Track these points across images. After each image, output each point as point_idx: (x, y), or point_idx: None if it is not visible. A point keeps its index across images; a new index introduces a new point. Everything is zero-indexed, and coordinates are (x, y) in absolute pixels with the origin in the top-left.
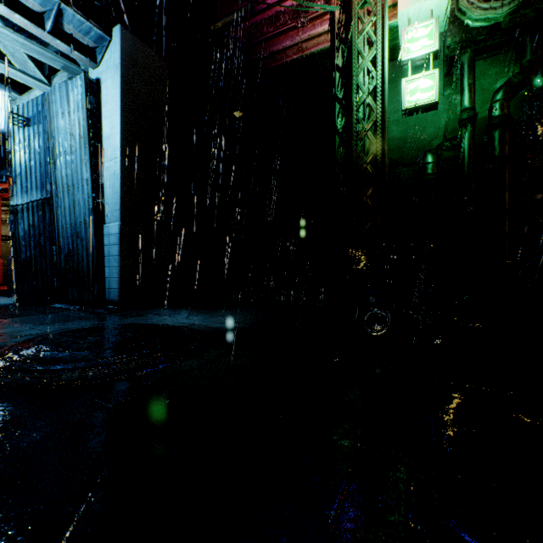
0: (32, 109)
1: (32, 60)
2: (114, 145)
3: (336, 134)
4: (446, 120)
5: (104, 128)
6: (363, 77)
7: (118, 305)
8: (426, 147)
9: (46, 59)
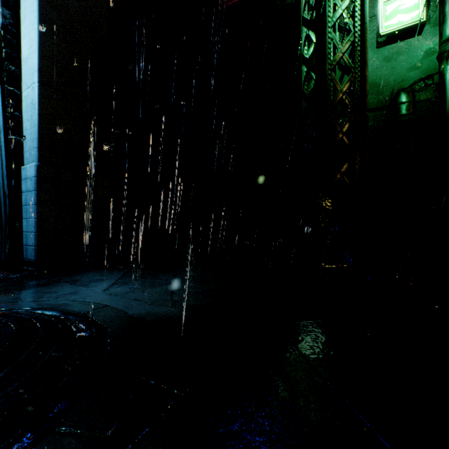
0: None
1: None
2: (32, 67)
3: (302, 63)
4: (419, 59)
5: (23, 49)
6: (333, 0)
7: (34, 265)
8: (395, 89)
9: None
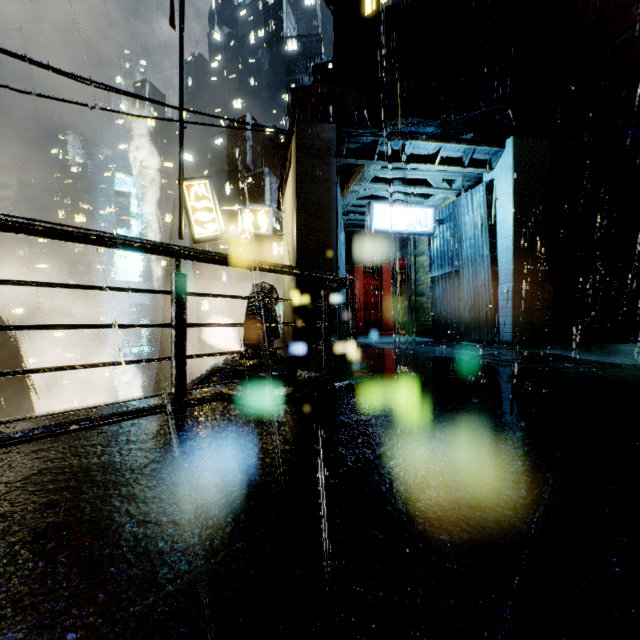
0: (445, 212)
1: (444, 180)
2: (507, 227)
3: None
4: None
5: (498, 215)
6: None
7: (510, 344)
8: None
9: (454, 177)
